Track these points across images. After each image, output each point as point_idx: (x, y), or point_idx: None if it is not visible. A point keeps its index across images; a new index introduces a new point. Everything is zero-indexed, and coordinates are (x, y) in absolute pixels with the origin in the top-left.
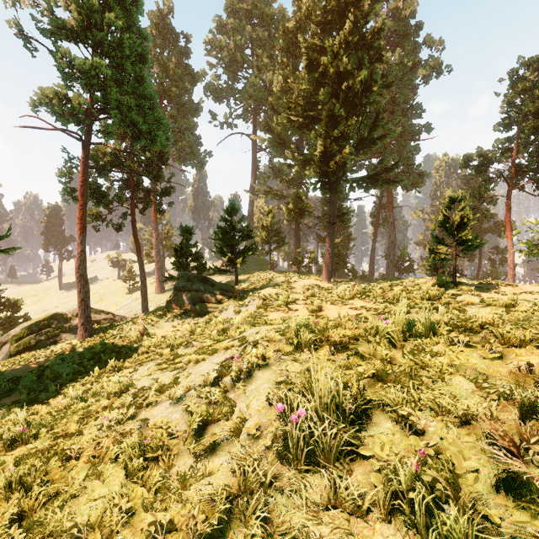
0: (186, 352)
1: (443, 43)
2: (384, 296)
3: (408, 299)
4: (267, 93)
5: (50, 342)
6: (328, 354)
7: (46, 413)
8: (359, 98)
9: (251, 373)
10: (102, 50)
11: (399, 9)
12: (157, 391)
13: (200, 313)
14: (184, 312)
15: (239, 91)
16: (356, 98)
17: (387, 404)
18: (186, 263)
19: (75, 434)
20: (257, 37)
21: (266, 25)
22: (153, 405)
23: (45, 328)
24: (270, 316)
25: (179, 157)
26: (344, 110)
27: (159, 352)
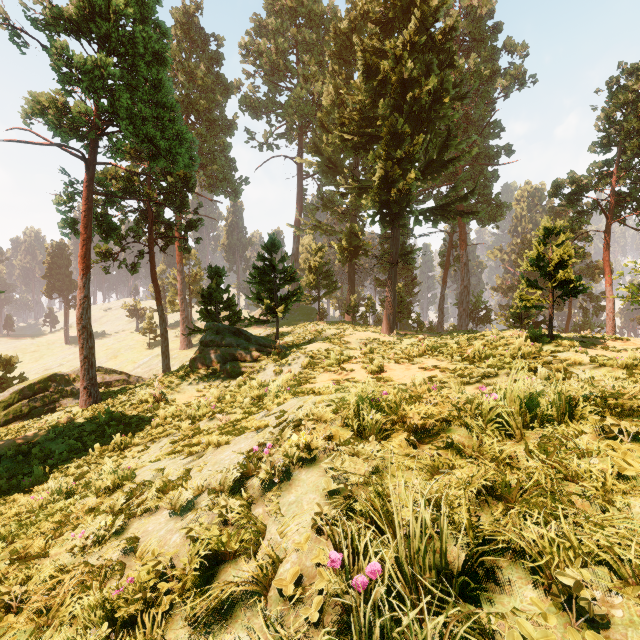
0: (210, 426)
1: (526, 48)
2: (461, 352)
3: (492, 357)
4: (315, 107)
5: (47, 409)
6: (406, 444)
7: (13, 514)
8: (426, 111)
9: (289, 473)
10: (109, 47)
11: (474, 7)
12: (160, 489)
13: (232, 374)
14: (211, 372)
15: (282, 105)
16: (423, 112)
17: (519, 547)
18: (216, 311)
19: (38, 554)
20: (303, 40)
21: (314, 26)
22: (151, 512)
23: (40, 391)
24: (319, 378)
25: (210, 184)
26: (409, 127)
27: (177, 425)
